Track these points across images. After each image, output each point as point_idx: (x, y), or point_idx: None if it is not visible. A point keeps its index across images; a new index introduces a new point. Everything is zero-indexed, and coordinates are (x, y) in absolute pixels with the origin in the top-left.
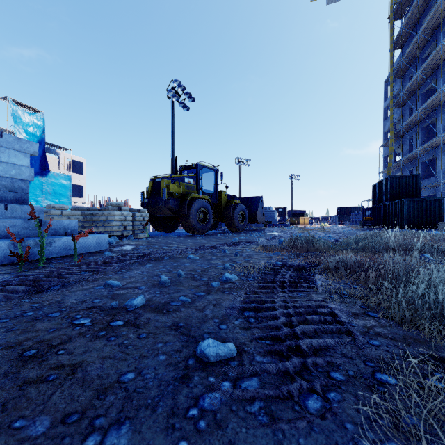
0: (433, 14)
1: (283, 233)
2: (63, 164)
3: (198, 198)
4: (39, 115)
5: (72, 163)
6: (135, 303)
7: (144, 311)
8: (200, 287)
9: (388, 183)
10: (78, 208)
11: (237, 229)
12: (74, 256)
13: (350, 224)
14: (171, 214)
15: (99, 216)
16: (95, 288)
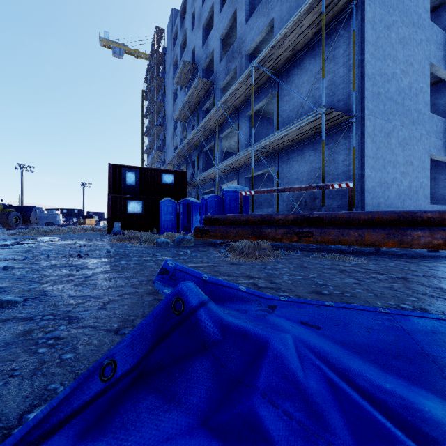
0: (152, 116)
1: None
2: None
3: None
4: None
5: None
6: None
7: None
8: None
9: None
10: None
11: (12, 228)
12: None
13: None
14: None
15: None
16: None
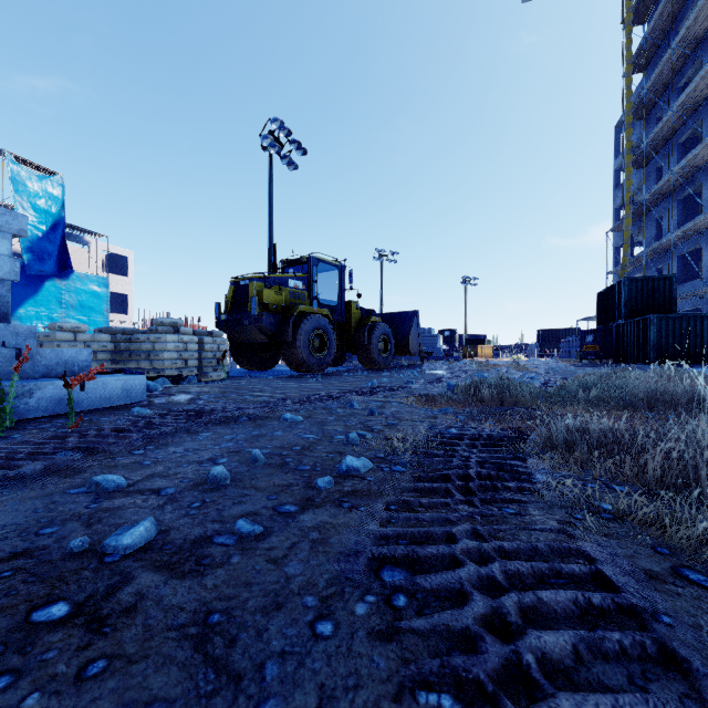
0: (697, 13)
1: (453, 372)
2: (96, 259)
3: (311, 313)
4: (55, 179)
5: (111, 257)
6: (127, 541)
7: (143, 564)
8: (291, 490)
9: (623, 289)
10: (107, 329)
11: (376, 365)
12: (69, 416)
13: (559, 356)
14: (265, 340)
15: (140, 343)
16: (68, 491)
